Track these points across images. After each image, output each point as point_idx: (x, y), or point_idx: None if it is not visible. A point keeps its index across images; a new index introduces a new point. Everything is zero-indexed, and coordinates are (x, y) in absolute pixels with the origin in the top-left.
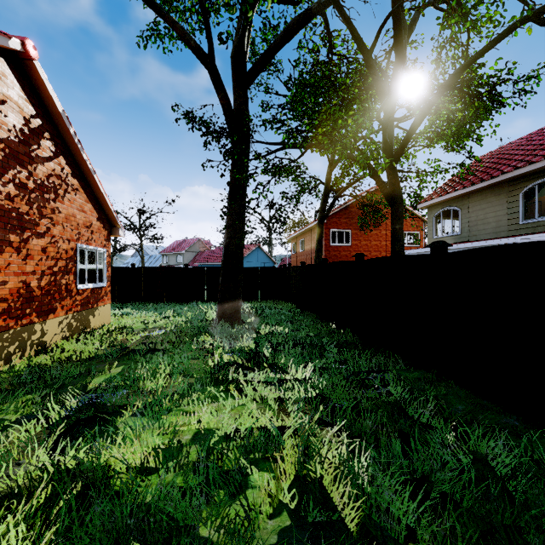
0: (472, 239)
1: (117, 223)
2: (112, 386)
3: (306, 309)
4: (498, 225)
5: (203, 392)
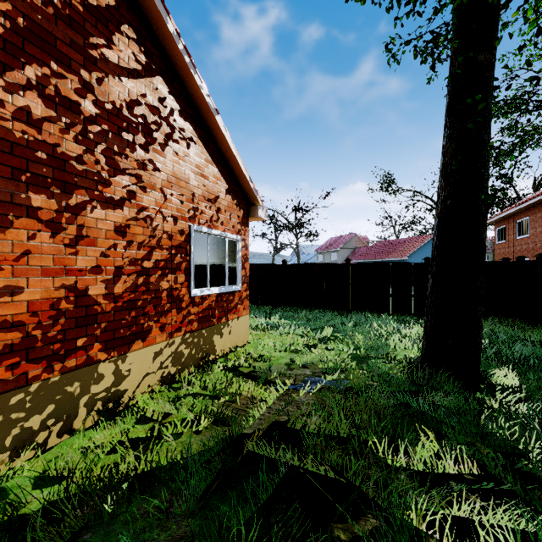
0: None
1: (255, 199)
2: None
3: None
4: None
5: None
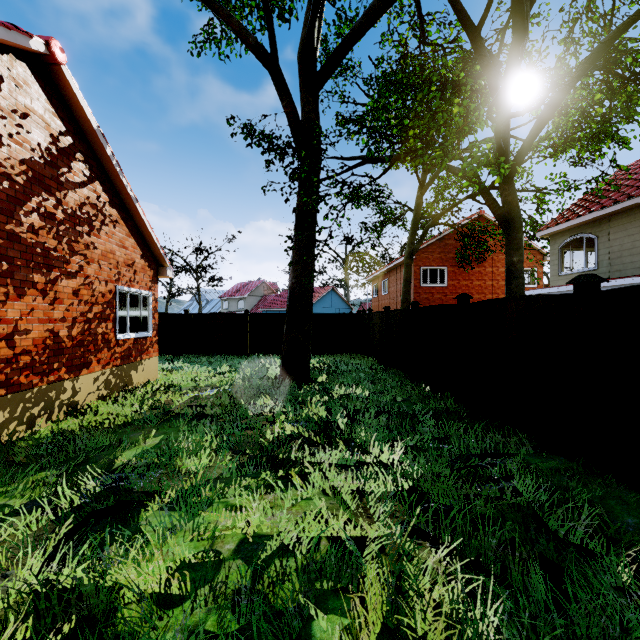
0: (614, 276)
1: (164, 261)
2: (144, 464)
3: (391, 365)
4: None
5: (256, 477)
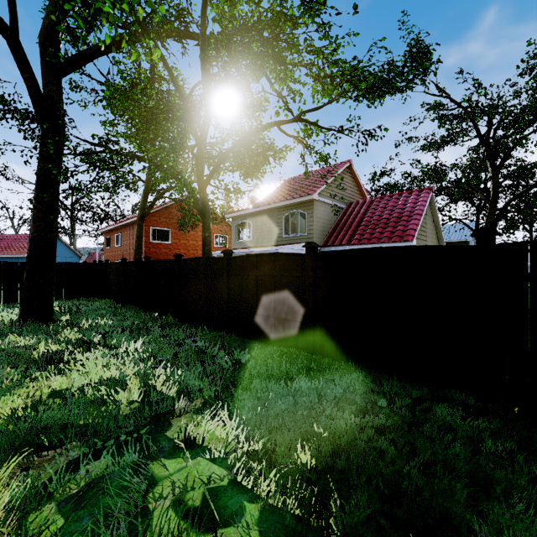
0: (259, 245)
1: None
2: None
3: (127, 303)
4: (272, 236)
5: (40, 373)
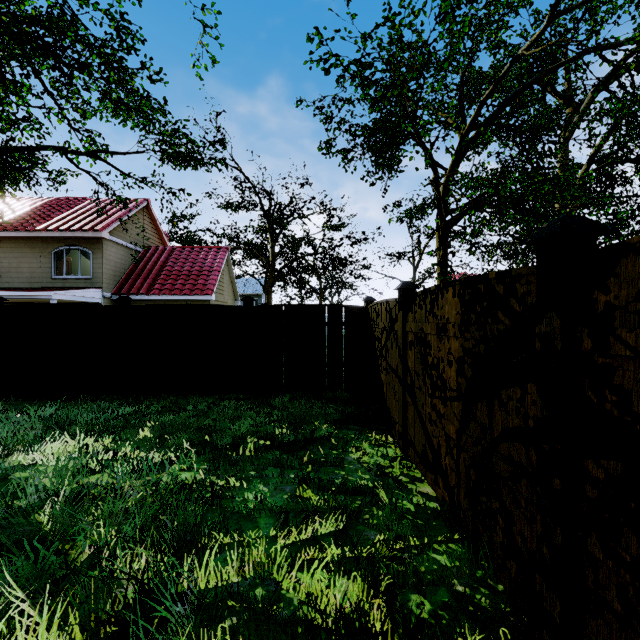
0: (4, 286)
1: None
2: None
3: None
4: (33, 276)
5: None
